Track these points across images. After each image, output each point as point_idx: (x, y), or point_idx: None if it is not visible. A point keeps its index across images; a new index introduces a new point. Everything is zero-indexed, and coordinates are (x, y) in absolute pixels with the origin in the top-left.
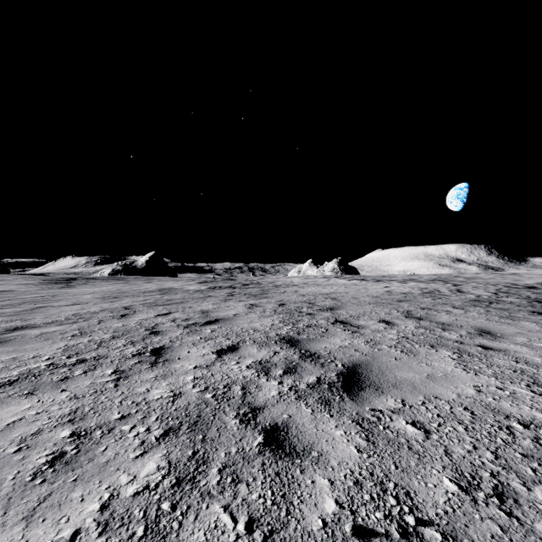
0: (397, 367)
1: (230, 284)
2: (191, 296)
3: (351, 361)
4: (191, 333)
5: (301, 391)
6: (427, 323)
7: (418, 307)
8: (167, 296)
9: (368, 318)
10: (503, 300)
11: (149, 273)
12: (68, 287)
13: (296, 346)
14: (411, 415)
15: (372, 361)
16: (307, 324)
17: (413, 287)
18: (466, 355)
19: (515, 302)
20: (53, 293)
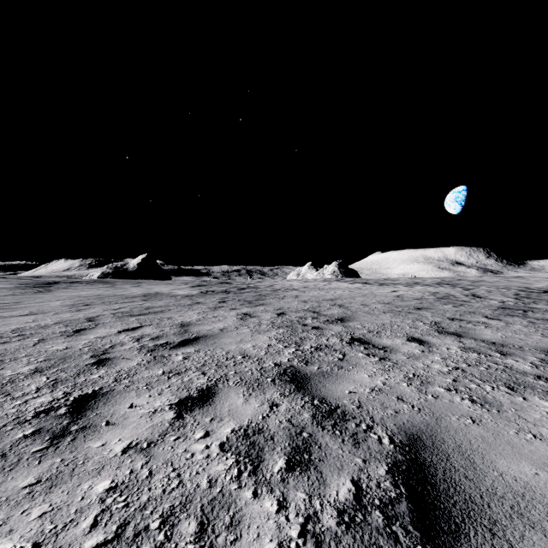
0: (490, 446)
1: (225, 289)
2: (177, 303)
3: (400, 426)
4: (154, 362)
5: (330, 542)
6: (471, 341)
7: (445, 318)
8: (148, 303)
9: (393, 335)
10: (535, 307)
11: (141, 277)
12: (43, 292)
13: (305, 390)
14: None
15: (436, 426)
16: (316, 345)
17: (423, 291)
18: None
19: None
20: (20, 299)
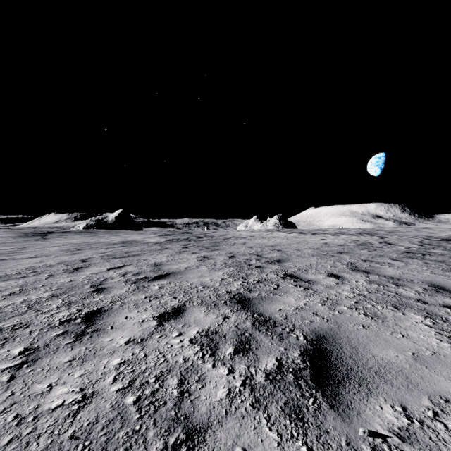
0: (371, 341)
1: (187, 237)
2: (149, 248)
3: (312, 330)
4: (137, 290)
5: (259, 388)
6: (375, 276)
7: (360, 259)
8: (127, 248)
9: (316, 272)
10: (432, 251)
11: (118, 228)
12: (42, 240)
13: (248, 308)
14: (431, 446)
15: (337, 330)
16: (258, 279)
17: (346, 239)
18: (439, 320)
19: (445, 254)
20: (24, 245)
